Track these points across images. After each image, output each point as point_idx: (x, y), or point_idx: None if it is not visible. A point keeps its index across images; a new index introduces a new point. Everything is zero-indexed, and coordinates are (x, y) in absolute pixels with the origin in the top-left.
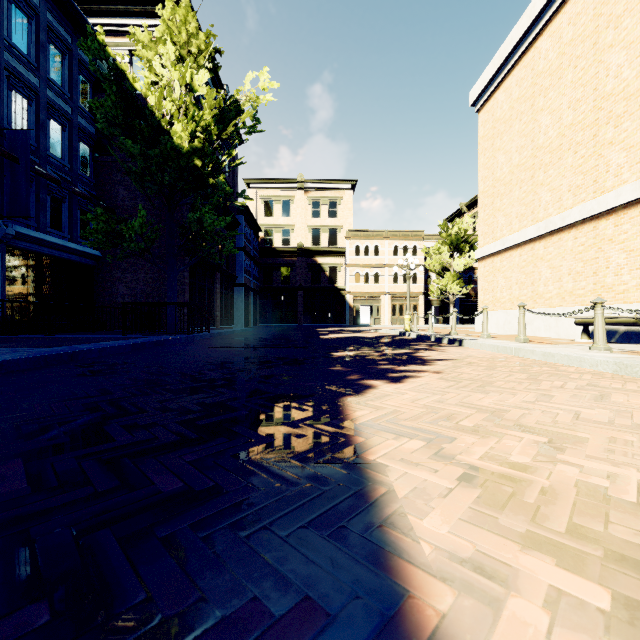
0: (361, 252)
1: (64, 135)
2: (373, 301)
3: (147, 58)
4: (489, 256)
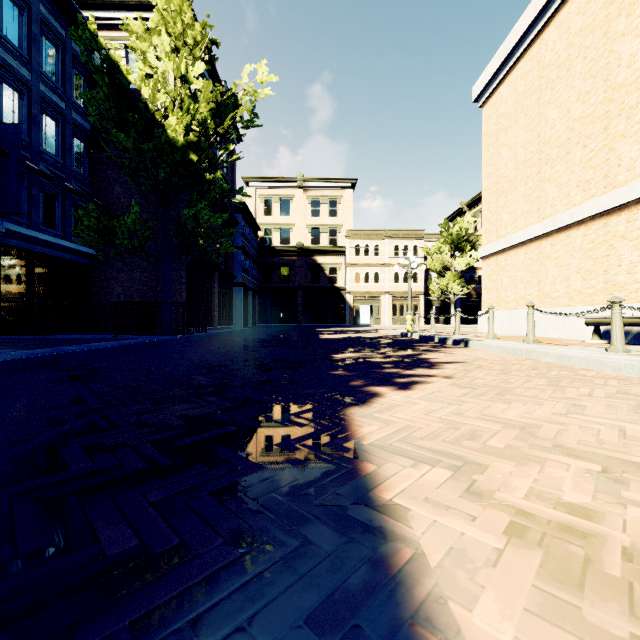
0: (361, 251)
1: (57, 130)
2: (373, 301)
3: (141, 50)
4: (493, 255)
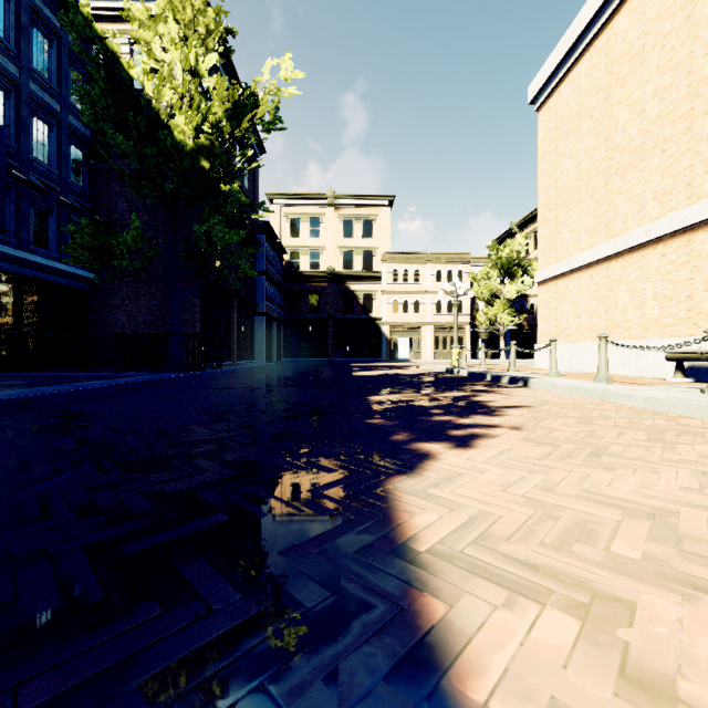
0: (399, 277)
1: (51, 136)
2: (413, 333)
3: (145, 40)
4: (552, 279)
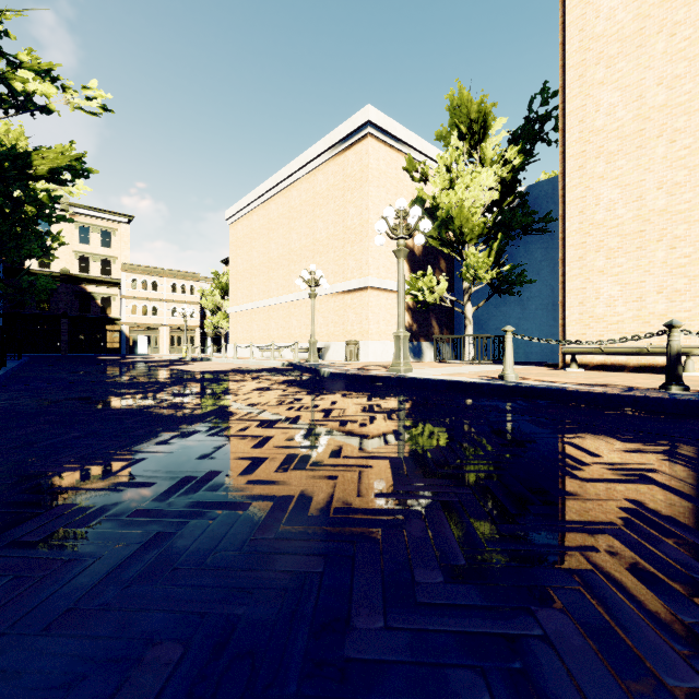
0: (139, 285)
1: None
2: (152, 332)
3: None
4: (235, 313)
